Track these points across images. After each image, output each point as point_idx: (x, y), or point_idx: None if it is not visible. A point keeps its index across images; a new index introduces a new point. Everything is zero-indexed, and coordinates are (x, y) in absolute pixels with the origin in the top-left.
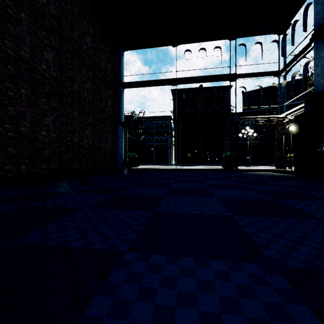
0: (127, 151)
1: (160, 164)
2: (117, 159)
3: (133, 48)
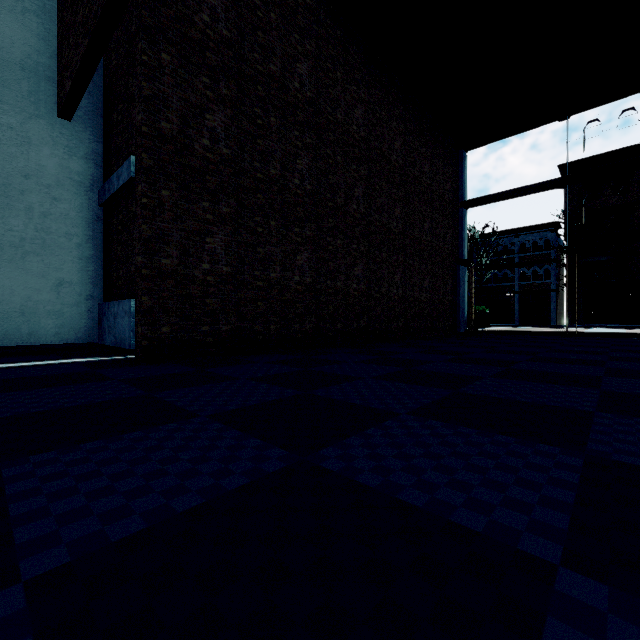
0: (472, 304)
1: (530, 324)
2: (458, 316)
3: (483, 144)
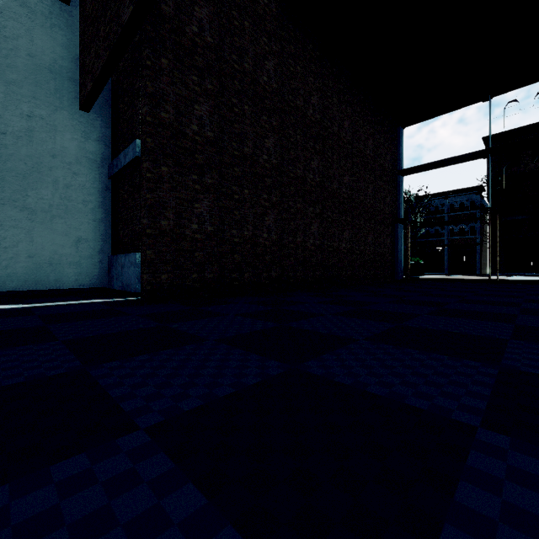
0: (408, 256)
1: (457, 273)
2: (396, 266)
3: (417, 122)
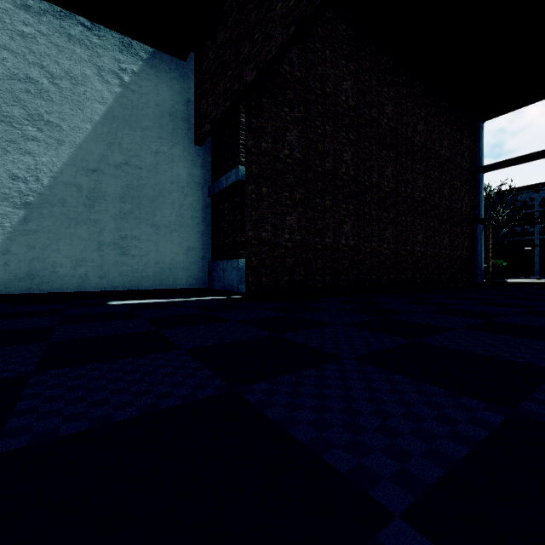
0: (490, 258)
1: None
2: (475, 269)
3: (501, 114)
